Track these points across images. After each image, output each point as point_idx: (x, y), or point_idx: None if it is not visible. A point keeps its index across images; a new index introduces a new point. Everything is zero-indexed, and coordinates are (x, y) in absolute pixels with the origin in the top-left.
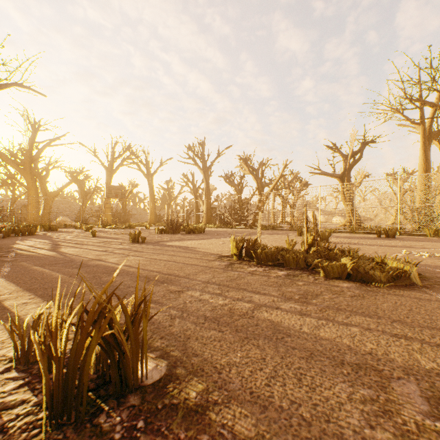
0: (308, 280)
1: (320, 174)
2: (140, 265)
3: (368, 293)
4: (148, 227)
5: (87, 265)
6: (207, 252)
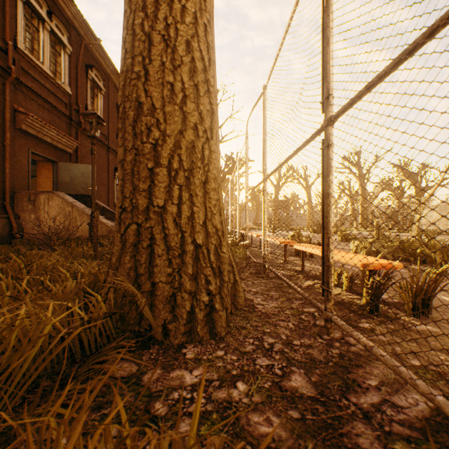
0: None
1: None
2: None
3: None
4: (305, 229)
5: None
6: None
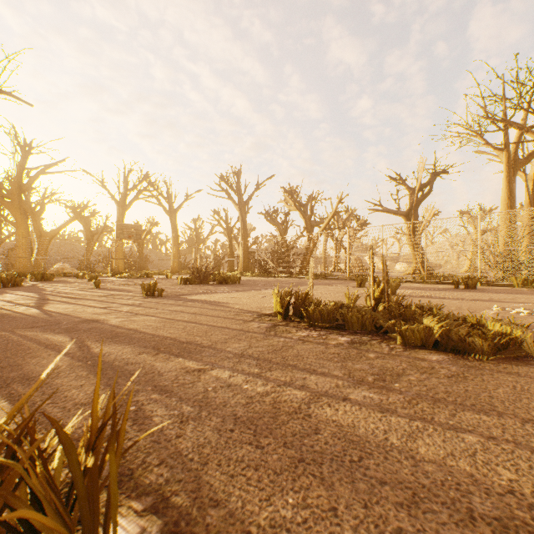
0: (381, 350)
1: (382, 211)
2: (150, 328)
3: (470, 371)
4: (169, 275)
5: (76, 328)
6: (243, 309)
